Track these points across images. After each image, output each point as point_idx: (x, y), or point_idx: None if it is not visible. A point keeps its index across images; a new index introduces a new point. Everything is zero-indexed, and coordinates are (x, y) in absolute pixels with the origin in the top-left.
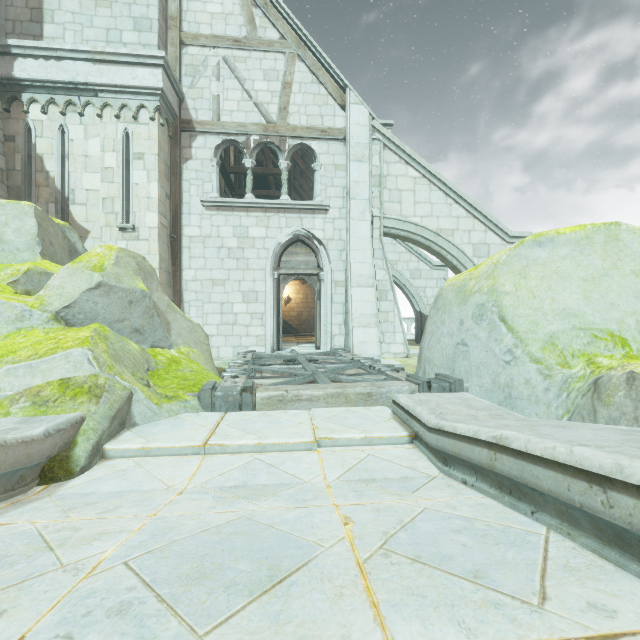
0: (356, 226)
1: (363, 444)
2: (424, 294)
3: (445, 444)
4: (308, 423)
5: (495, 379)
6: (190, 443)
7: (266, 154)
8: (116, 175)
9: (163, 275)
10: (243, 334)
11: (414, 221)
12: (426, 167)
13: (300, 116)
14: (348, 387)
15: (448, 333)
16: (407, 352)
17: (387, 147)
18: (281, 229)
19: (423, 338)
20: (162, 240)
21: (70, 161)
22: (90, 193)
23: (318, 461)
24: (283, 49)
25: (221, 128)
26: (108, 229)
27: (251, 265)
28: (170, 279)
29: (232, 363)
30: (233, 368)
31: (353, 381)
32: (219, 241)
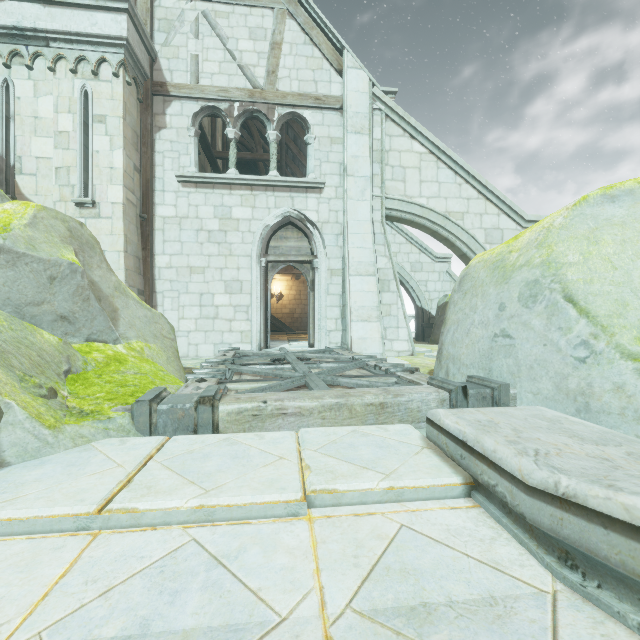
0: (355, 207)
1: (387, 500)
2: (426, 288)
3: (591, 539)
4: (293, 458)
5: (560, 383)
6: (72, 508)
7: (256, 138)
8: (72, 141)
9: (130, 260)
10: (225, 329)
11: (420, 202)
12: (433, 141)
13: (291, 81)
14: (353, 395)
15: (481, 322)
16: (412, 350)
17: (389, 118)
18: (269, 210)
19: (444, 330)
20: (129, 219)
21: (16, 123)
22: (41, 161)
23: (309, 546)
24: (271, 4)
25: (200, 93)
26: (62, 204)
27: (235, 250)
28: (139, 265)
29: (205, 362)
30: (203, 369)
31: (357, 385)
32: (198, 223)
